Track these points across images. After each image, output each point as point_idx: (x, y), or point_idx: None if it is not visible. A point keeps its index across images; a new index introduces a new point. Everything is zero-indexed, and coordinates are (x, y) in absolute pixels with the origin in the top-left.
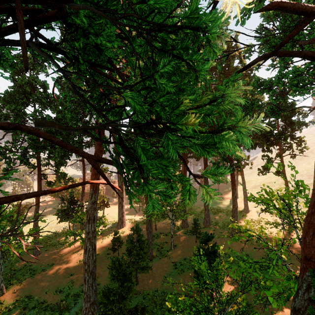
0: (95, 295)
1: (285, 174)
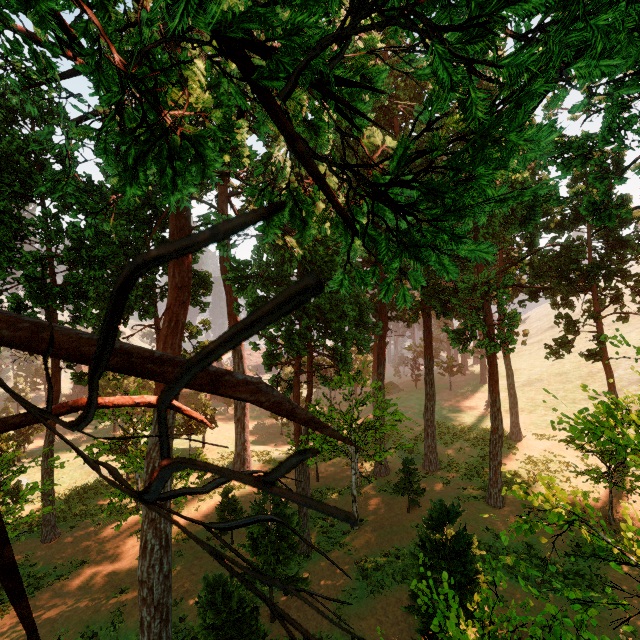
0: None
1: (607, 358)
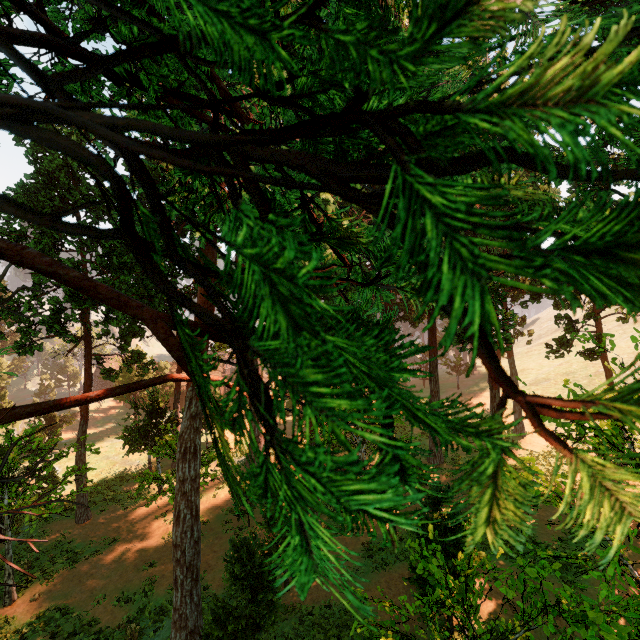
0: (197, 614)
1: (605, 357)
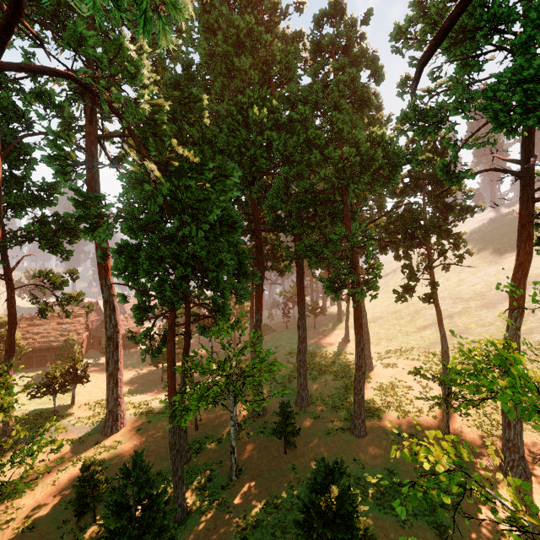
0: None
1: (437, 300)
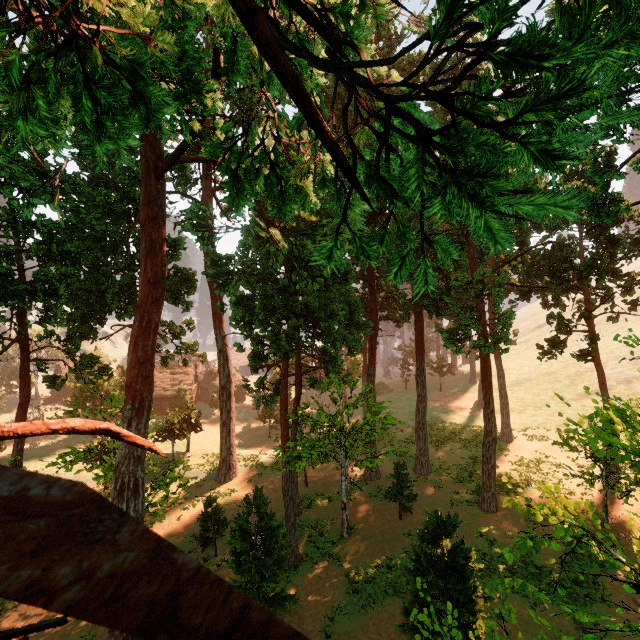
0: None
1: (598, 358)
